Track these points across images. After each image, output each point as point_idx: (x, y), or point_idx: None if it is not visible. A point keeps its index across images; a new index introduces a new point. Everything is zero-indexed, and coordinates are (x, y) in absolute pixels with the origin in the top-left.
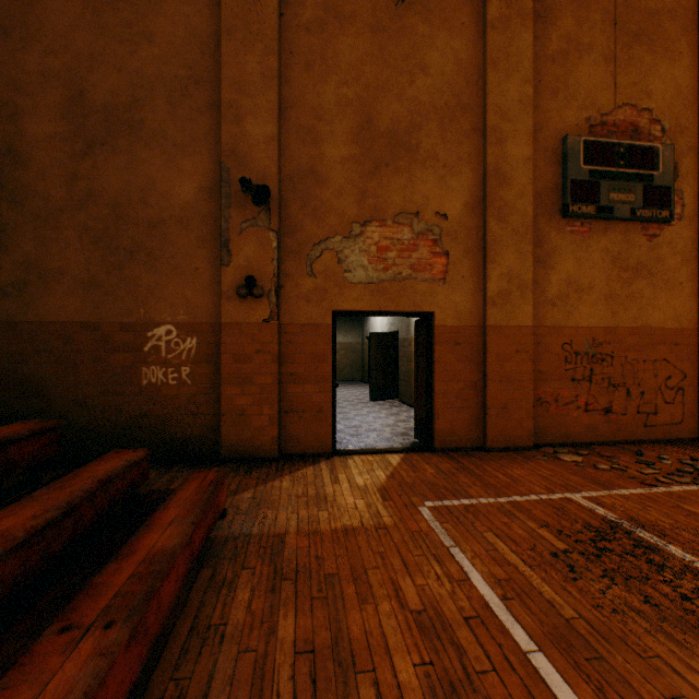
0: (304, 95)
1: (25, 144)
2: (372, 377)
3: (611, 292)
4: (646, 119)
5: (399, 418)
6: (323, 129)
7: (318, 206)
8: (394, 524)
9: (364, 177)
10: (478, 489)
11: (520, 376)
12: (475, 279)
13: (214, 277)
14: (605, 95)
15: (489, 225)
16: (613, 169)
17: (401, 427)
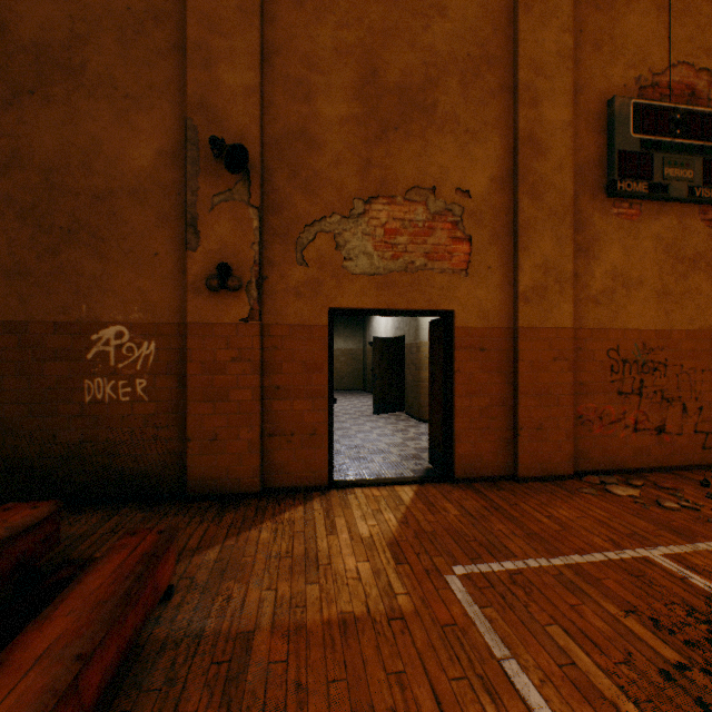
0: (293, 38)
1: None
2: (376, 387)
3: (664, 287)
4: (704, 81)
5: (407, 436)
6: (317, 81)
7: (311, 178)
8: (415, 610)
9: (368, 142)
10: (521, 543)
11: (558, 389)
12: (504, 270)
13: (178, 265)
14: (657, 51)
15: (522, 204)
16: (668, 139)
17: (410, 447)
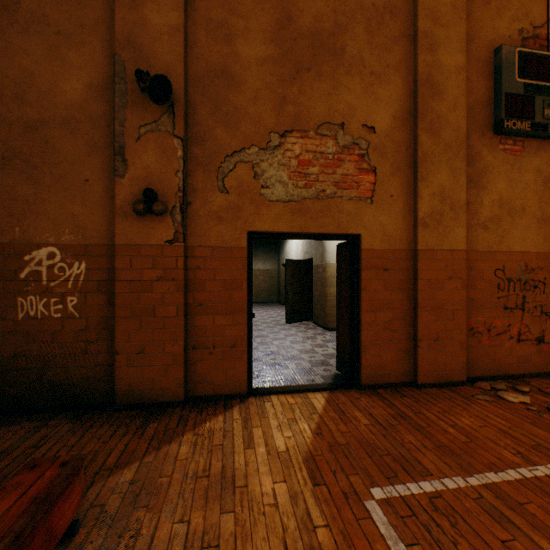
0: None
1: None
2: (289, 301)
3: (543, 215)
4: None
5: (315, 343)
6: (237, 24)
7: (231, 112)
8: None
9: (283, 81)
10: (434, 457)
11: (453, 304)
12: (405, 198)
13: (107, 191)
14: (537, 7)
15: (421, 139)
16: (547, 84)
17: (319, 354)
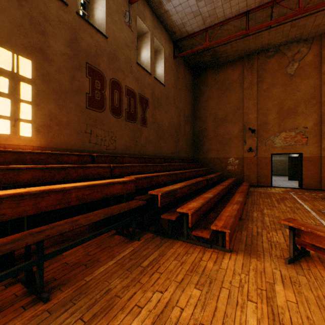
0: (263, 106)
1: (207, 127)
2: (289, 172)
3: None
4: None
5: (297, 184)
6: (268, 112)
7: (266, 130)
8: (282, 193)
9: (279, 121)
10: (308, 193)
11: None
12: (317, 143)
13: (241, 148)
14: None
15: (322, 128)
16: None
17: (296, 185)
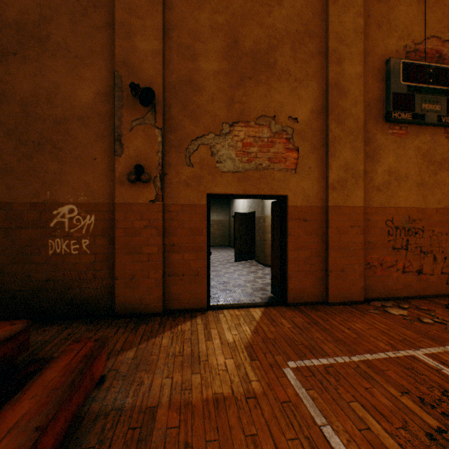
0: (183, 19)
1: None
2: (237, 244)
3: (422, 180)
4: (447, 48)
5: (257, 275)
6: (199, 47)
7: (195, 110)
8: (263, 392)
9: (232, 87)
10: (332, 346)
11: (354, 245)
12: (319, 169)
13: (109, 166)
14: (418, 29)
15: (331, 127)
16: (424, 85)
17: (259, 283)
